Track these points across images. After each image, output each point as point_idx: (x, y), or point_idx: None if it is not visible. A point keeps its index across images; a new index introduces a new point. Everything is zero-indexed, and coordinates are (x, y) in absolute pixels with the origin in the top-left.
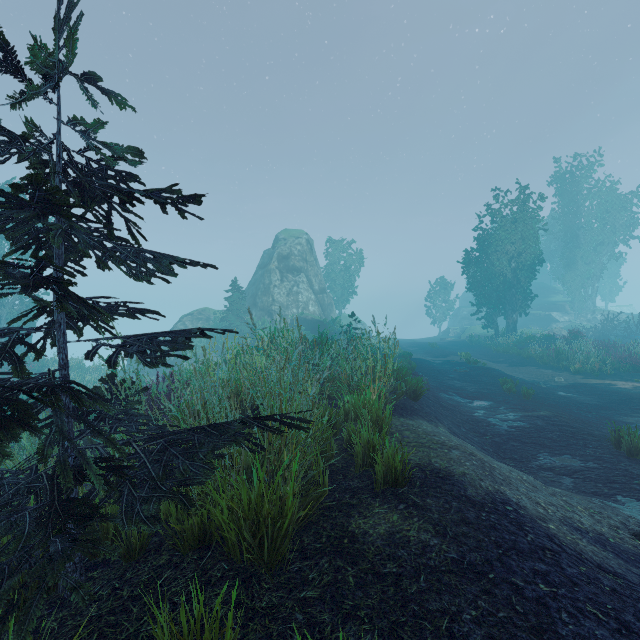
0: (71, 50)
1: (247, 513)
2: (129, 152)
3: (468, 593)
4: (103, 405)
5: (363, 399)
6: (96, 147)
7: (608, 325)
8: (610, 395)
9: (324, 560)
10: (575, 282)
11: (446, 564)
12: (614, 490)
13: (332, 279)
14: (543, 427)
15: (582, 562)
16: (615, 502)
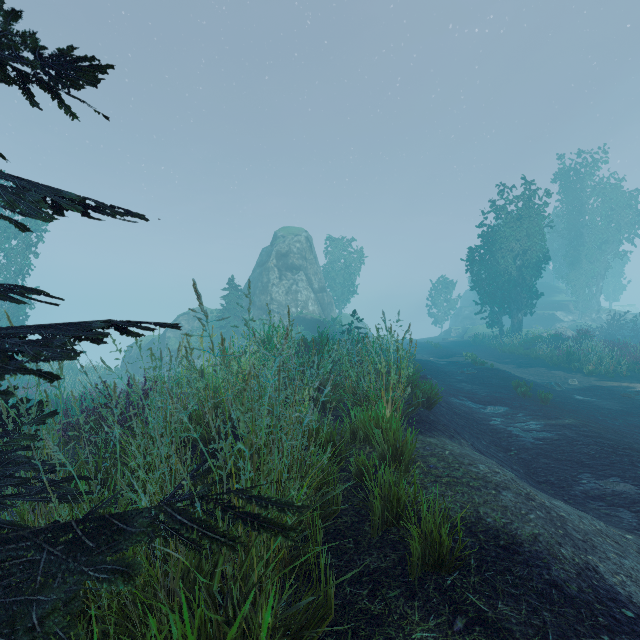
0: None
1: None
2: None
3: None
4: None
5: (375, 415)
6: None
7: (615, 325)
8: (631, 399)
9: None
10: (579, 281)
11: None
12: None
13: (332, 278)
14: (575, 439)
15: None
16: None
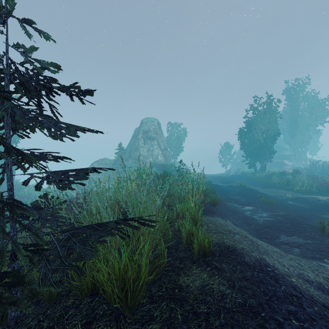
0: (12, 0)
1: (118, 276)
2: (51, 65)
3: (250, 326)
4: (29, 213)
5: (186, 206)
6: (30, 61)
7: (313, 167)
8: (315, 203)
9: (163, 303)
10: (296, 145)
11: (236, 306)
12: (322, 256)
13: (170, 143)
14: (282, 220)
15: (314, 303)
16: (324, 262)
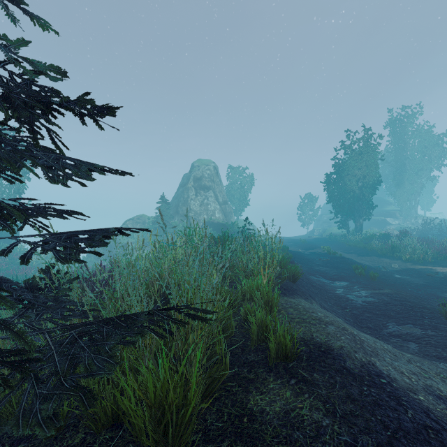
0: None
1: (153, 400)
2: (52, 70)
3: None
4: (4, 302)
5: (256, 283)
6: (15, 59)
7: (427, 227)
8: (432, 277)
9: (225, 443)
10: (403, 196)
11: None
12: None
13: (232, 194)
14: (388, 302)
15: None
16: None
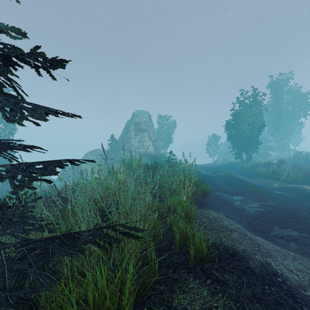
0: None
1: (92, 307)
2: (13, 30)
3: None
4: None
5: (178, 199)
6: None
7: (296, 157)
8: (302, 193)
9: None
10: (280, 136)
11: None
12: None
13: (160, 135)
14: (273, 211)
15: None
16: None
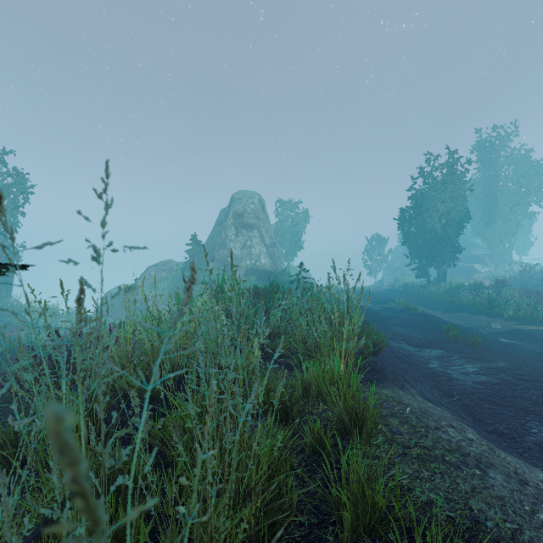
0: None
1: None
2: None
3: None
4: None
5: (329, 371)
6: None
7: (526, 275)
8: None
9: None
10: (494, 238)
11: None
12: None
13: (281, 235)
14: (514, 383)
15: None
16: None
